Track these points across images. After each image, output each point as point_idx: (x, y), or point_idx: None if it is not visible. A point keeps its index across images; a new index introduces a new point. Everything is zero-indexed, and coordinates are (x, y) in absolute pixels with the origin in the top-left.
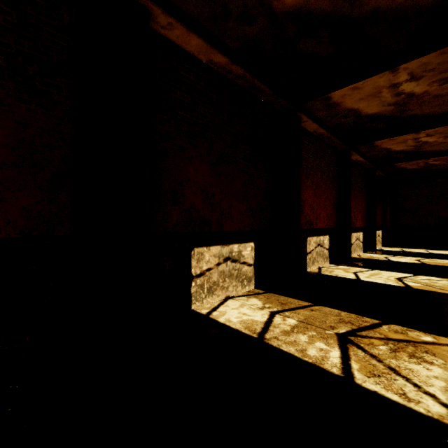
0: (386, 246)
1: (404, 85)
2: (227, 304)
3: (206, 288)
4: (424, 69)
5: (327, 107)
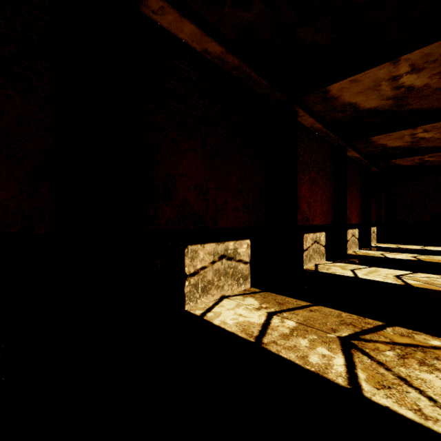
0: (380, 243)
1: (404, 77)
2: (222, 304)
3: (201, 287)
4: (426, 60)
5: (325, 101)
